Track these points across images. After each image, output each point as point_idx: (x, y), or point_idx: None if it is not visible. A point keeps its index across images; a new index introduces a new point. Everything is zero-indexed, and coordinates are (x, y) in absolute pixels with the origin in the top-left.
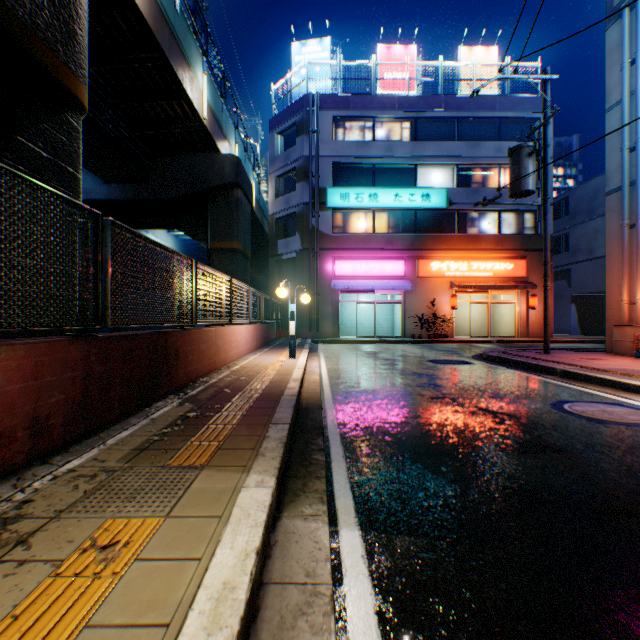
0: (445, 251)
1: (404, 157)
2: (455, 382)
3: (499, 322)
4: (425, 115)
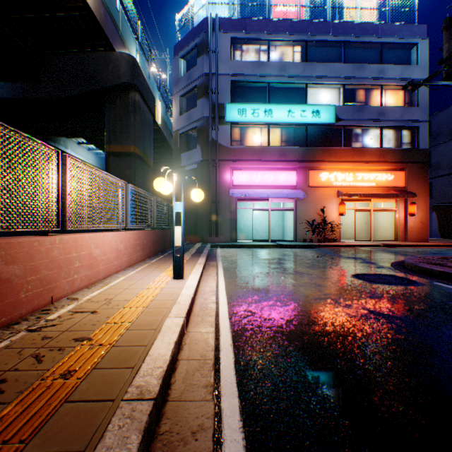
0: (333, 163)
1: (296, 76)
2: None
3: (376, 227)
4: (315, 38)
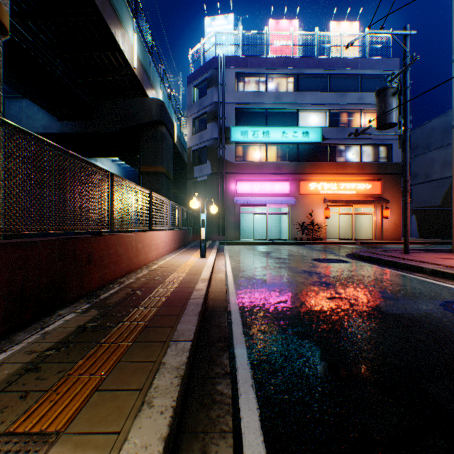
0: (320, 175)
1: (289, 104)
2: (342, 280)
3: (360, 228)
4: (305, 72)
